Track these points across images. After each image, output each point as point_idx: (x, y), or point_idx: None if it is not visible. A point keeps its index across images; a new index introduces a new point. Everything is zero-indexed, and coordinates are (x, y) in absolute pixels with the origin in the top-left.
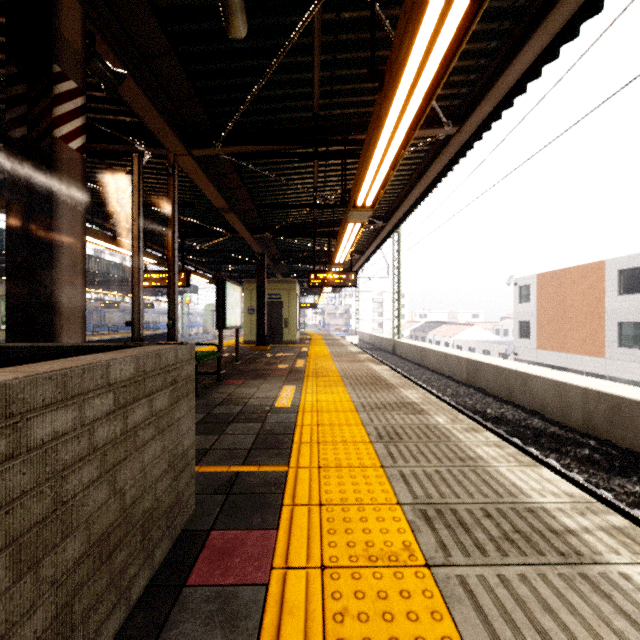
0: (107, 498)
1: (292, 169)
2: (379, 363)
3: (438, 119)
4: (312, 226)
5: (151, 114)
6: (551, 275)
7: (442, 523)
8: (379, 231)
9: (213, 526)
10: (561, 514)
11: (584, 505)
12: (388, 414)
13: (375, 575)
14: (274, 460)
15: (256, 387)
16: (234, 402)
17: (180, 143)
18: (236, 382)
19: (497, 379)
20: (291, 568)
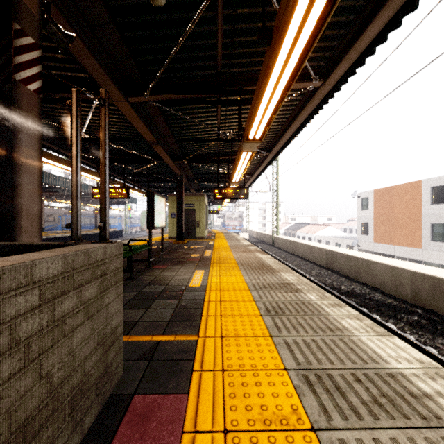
0: (32, 385)
1: (202, 113)
2: (264, 253)
3: (308, 75)
4: (216, 155)
5: (97, 69)
6: (384, 190)
7: (322, 387)
8: (264, 159)
9: (136, 390)
10: (416, 379)
11: (433, 370)
12: (273, 292)
13: (270, 439)
14: (187, 330)
15: (175, 271)
16: (159, 283)
17: (119, 92)
18: (161, 267)
19: (348, 264)
20: (199, 432)
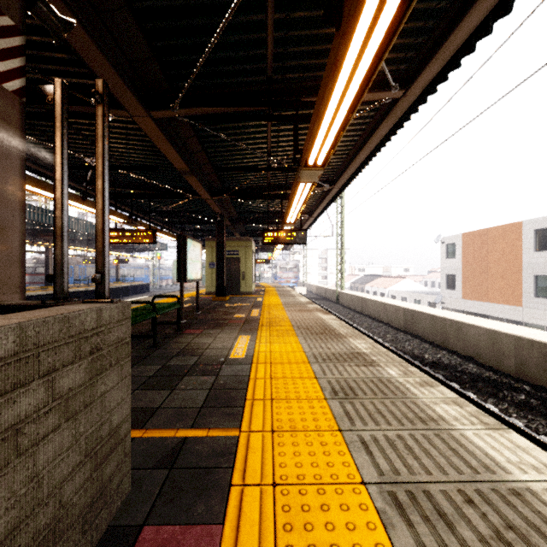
0: None
1: (247, 134)
2: (327, 313)
3: (385, 83)
4: (266, 189)
5: (108, 72)
6: (474, 234)
7: (418, 513)
8: (326, 194)
9: (147, 518)
10: None
11: None
12: (340, 366)
13: None
14: (225, 422)
15: (213, 337)
16: (190, 353)
17: (139, 104)
18: (195, 331)
19: (432, 327)
20: None
